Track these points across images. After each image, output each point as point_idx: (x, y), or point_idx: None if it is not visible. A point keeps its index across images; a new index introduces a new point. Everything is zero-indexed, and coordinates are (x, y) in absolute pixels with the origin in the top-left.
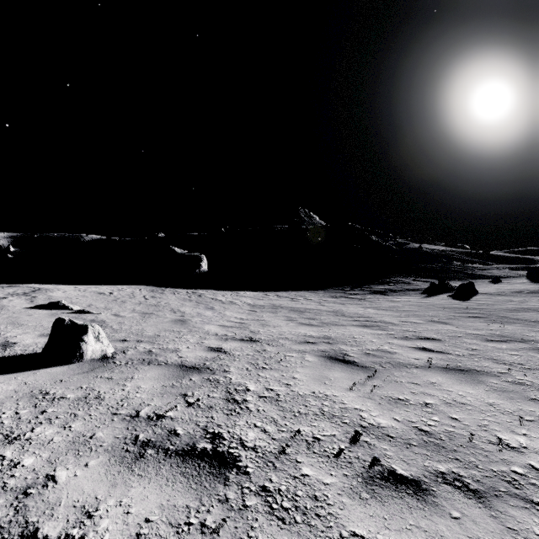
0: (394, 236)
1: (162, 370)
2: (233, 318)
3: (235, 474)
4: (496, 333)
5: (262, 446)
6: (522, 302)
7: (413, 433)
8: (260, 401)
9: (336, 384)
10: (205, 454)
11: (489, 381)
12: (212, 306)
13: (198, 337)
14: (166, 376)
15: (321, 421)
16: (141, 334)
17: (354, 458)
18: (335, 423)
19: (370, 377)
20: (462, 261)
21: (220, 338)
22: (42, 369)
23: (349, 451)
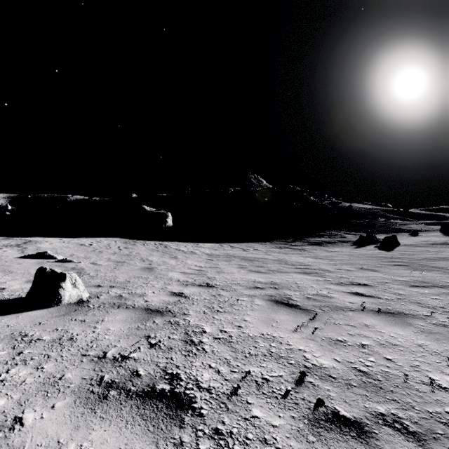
0: (329, 196)
1: (130, 314)
2: (193, 266)
3: (190, 416)
4: (418, 279)
5: (215, 387)
6: (438, 252)
7: (352, 373)
8: (215, 342)
9: (282, 326)
10: (163, 395)
11: (416, 324)
12: (176, 255)
13: (162, 283)
14: (132, 319)
15: (269, 362)
16: (114, 280)
17: (300, 399)
18: (282, 363)
19: (311, 320)
20: (386, 217)
21: (181, 283)
22: (24, 312)
23: (295, 392)
